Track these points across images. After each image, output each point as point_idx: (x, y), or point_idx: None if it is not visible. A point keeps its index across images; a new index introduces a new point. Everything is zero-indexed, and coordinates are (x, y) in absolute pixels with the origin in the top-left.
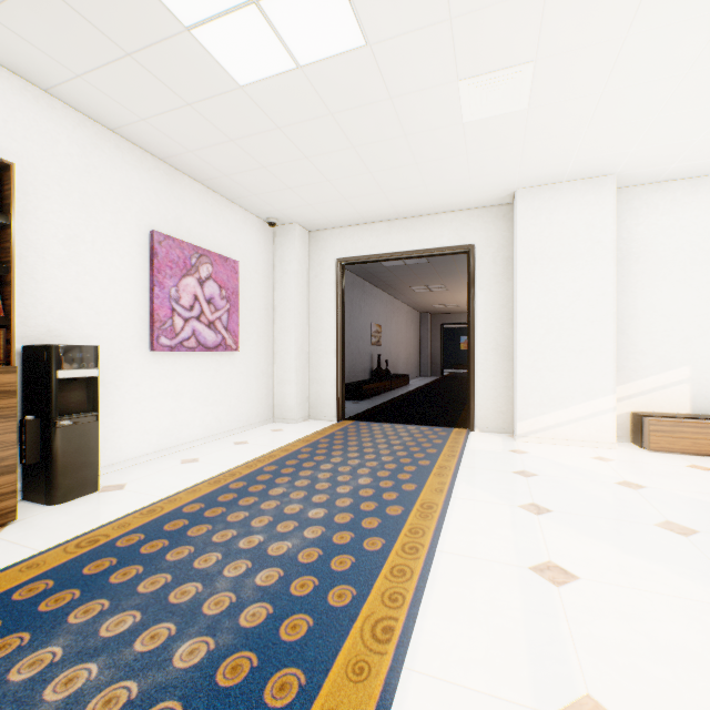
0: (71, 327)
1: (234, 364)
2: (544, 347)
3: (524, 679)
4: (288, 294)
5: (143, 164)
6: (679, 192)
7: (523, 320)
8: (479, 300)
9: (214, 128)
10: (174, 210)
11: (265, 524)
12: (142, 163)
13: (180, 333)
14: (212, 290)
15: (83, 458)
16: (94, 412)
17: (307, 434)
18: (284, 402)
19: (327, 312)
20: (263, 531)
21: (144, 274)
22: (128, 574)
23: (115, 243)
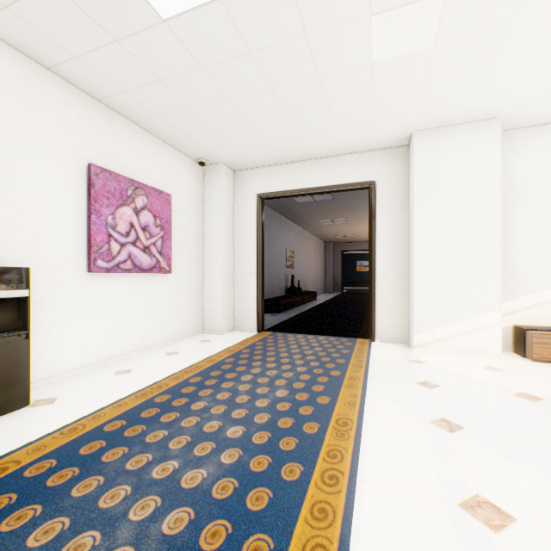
0: (6, 250)
1: (168, 284)
2: (437, 269)
3: None
4: (216, 224)
5: (81, 103)
6: None
7: (419, 245)
8: (380, 228)
9: (143, 67)
10: (111, 146)
11: (183, 445)
12: (79, 102)
13: (116, 256)
14: (147, 218)
15: (12, 375)
16: (25, 330)
17: (231, 344)
18: (212, 316)
19: (249, 239)
20: (179, 456)
21: (82, 203)
22: (22, 517)
23: (52, 173)
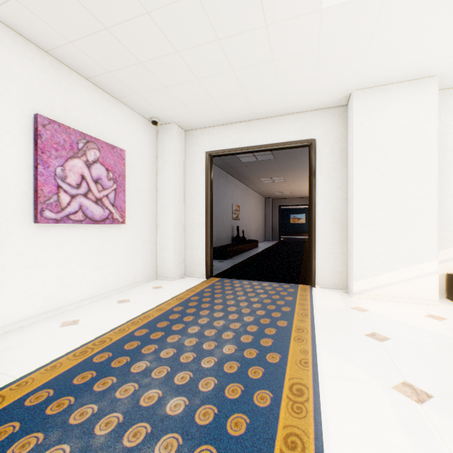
0: None
1: (121, 234)
2: (376, 220)
3: None
4: (168, 179)
5: (26, 53)
6: None
7: (358, 198)
8: (319, 182)
9: (86, 11)
10: (61, 99)
11: (111, 430)
12: (25, 51)
13: (66, 207)
14: (99, 171)
15: None
16: None
17: (181, 291)
18: (165, 263)
19: (199, 193)
20: (103, 448)
21: (28, 153)
22: None
23: None
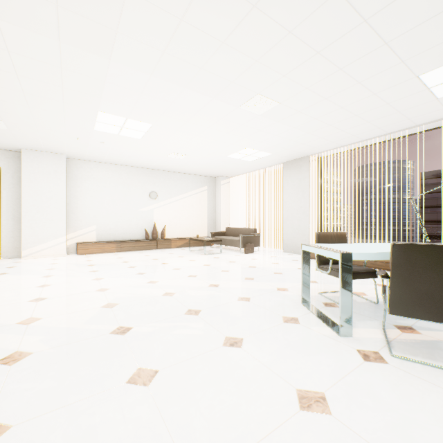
0: None
1: None
2: (36, 218)
3: None
4: None
5: None
6: (93, 166)
7: (26, 206)
8: (4, 194)
9: None
10: None
11: None
12: None
13: None
14: None
15: None
16: None
17: None
18: None
19: None
20: None
21: None
22: None
23: None
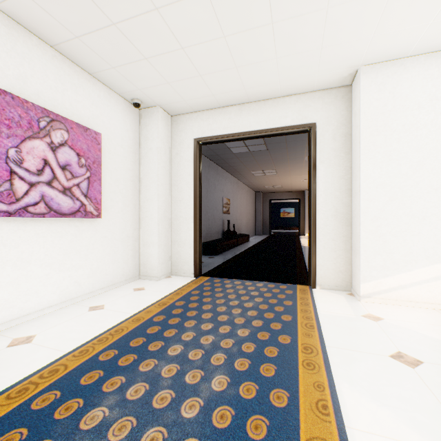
0: None
1: (97, 229)
2: (387, 214)
3: None
4: (152, 168)
5: None
6: None
7: (366, 188)
8: (320, 172)
9: None
10: (17, 67)
11: None
12: None
13: (22, 197)
14: (68, 156)
15: None
16: None
17: (165, 294)
18: (148, 261)
19: (187, 184)
20: None
21: None
22: None
23: None
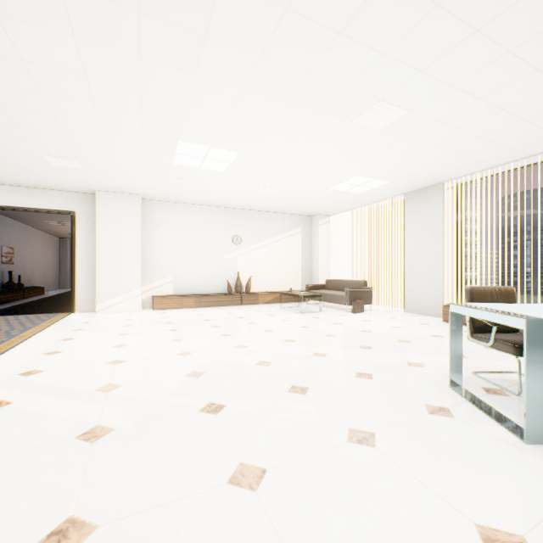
0: None
1: None
2: (111, 268)
3: (39, 352)
4: None
5: None
6: (170, 207)
7: (100, 254)
8: (79, 242)
9: None
10: None
11: None
12: None
13: None
14: None
15: None
16: None
17: None
18: None
19: None
20: None
21: None
22: None
23: None
